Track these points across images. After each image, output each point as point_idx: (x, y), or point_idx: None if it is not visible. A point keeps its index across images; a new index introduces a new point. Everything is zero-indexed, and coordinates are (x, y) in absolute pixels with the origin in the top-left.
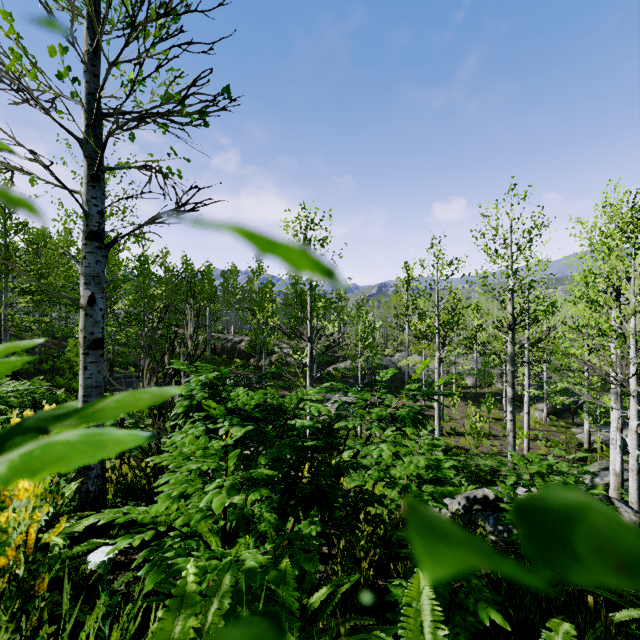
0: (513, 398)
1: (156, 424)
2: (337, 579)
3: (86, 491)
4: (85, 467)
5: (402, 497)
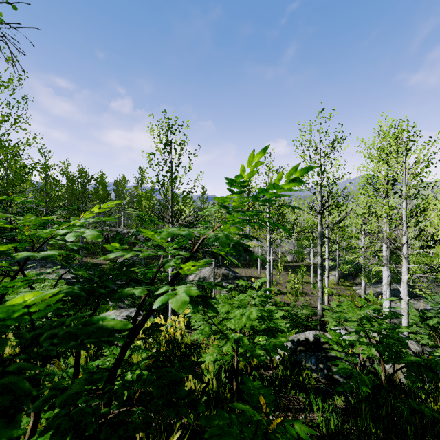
0: (321, 264)
1: None
2: None
3: None
4: None
5: (235, 350)
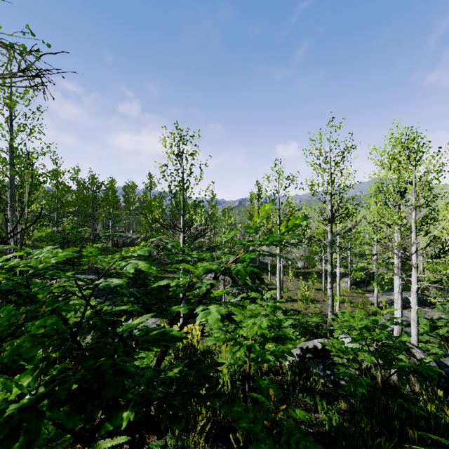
0: (332, 272)
1: None
2: None
3: None
4: None
5: (247, 356)
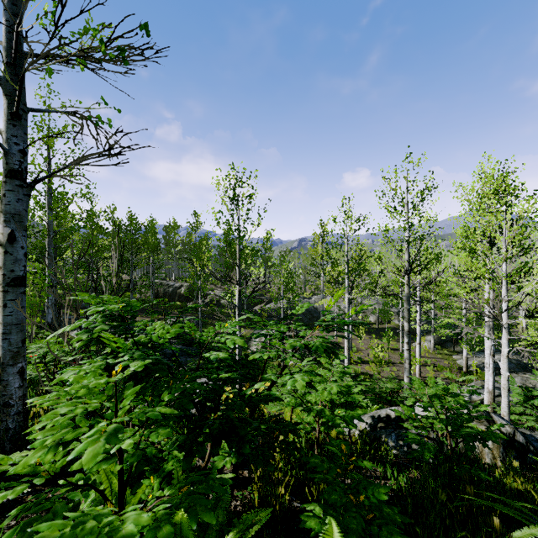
0: (409, 331)
1: (76, 360)
2: (245, 523)
3: (5, 428)
4: (4, 404)
5: (317, 421)
